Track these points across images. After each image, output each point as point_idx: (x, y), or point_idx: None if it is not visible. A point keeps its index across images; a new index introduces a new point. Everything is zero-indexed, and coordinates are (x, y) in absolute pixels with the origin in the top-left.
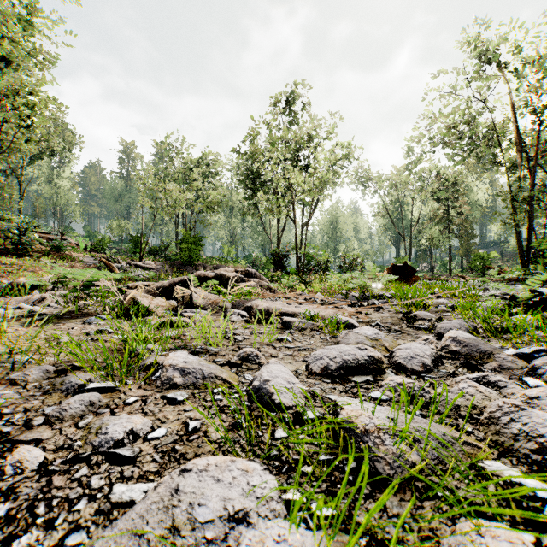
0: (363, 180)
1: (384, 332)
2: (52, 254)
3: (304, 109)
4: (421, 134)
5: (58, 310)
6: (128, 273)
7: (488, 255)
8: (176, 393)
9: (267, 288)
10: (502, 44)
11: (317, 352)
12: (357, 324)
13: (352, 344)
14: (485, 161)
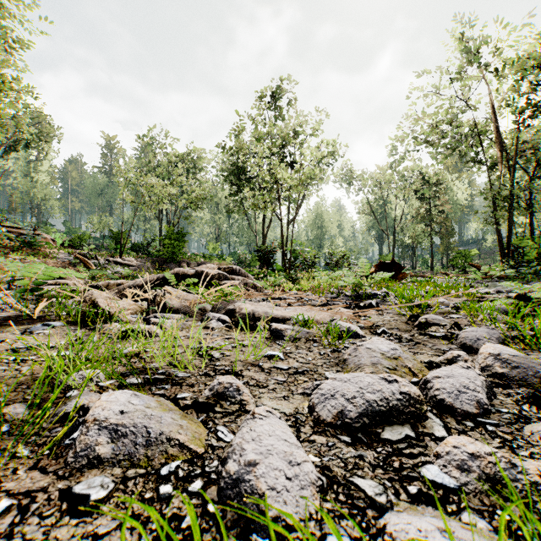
0: (348, 178)
1: (394, 341)
2: (23, 250)
3: (290, 105)
4: (406, 132)
5: (6, 314)
6: (106, 270)
7: (469, 252)
8: (93, 481)
9: (253, 286)
10: (484, 44)
11: (325, 386)
12: (361, 332)
13: (366, 366)
14: (466, 160)
